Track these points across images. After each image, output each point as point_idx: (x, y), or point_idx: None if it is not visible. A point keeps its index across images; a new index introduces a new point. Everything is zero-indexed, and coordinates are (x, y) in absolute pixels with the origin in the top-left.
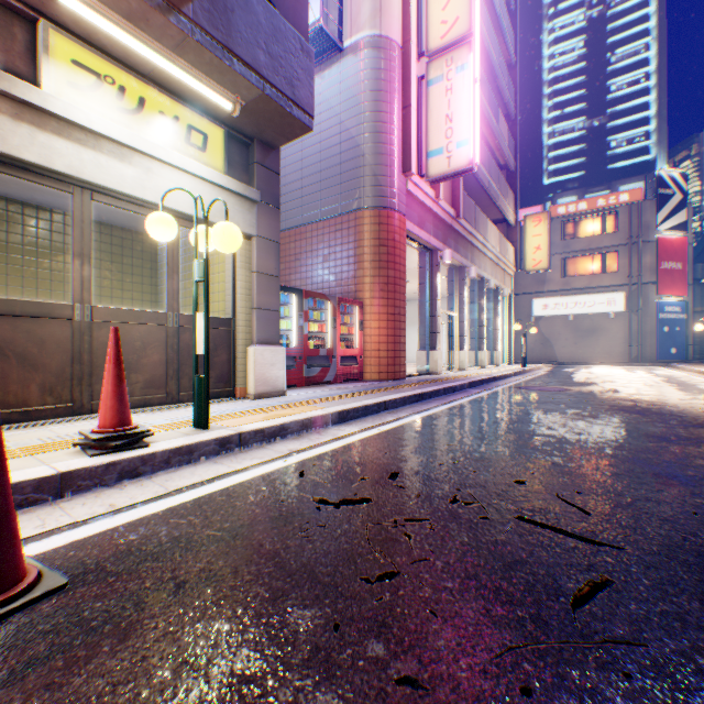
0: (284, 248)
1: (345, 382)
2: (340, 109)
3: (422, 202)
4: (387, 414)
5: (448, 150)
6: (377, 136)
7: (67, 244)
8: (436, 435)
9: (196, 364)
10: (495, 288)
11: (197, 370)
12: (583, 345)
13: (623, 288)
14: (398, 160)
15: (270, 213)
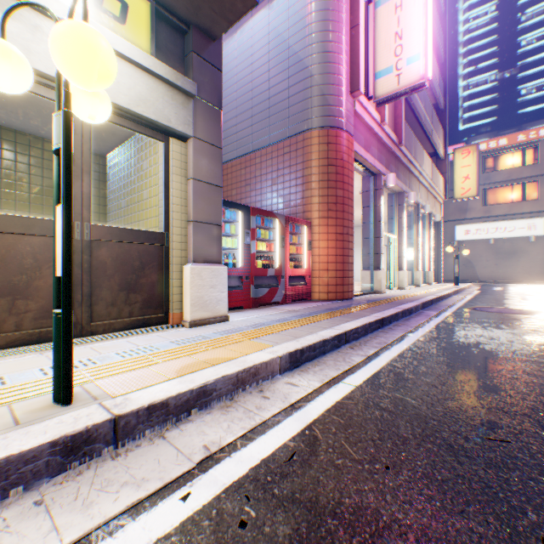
0: (235, 174)
1: (294, 302)
2: (288, 34)
3: (368, 126)
4: (350, 349)
5: (397, 67)
6: (326, 56)
7: (4, 159)
8: (445, 402)
9: (56, 292)
10: (427, 214)
11: (58, 301)
12: (503, 266)
13: (543, 214)
14: (346, 79)
15: (209, 113)
